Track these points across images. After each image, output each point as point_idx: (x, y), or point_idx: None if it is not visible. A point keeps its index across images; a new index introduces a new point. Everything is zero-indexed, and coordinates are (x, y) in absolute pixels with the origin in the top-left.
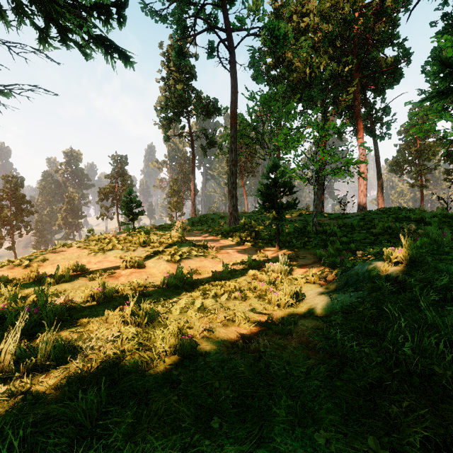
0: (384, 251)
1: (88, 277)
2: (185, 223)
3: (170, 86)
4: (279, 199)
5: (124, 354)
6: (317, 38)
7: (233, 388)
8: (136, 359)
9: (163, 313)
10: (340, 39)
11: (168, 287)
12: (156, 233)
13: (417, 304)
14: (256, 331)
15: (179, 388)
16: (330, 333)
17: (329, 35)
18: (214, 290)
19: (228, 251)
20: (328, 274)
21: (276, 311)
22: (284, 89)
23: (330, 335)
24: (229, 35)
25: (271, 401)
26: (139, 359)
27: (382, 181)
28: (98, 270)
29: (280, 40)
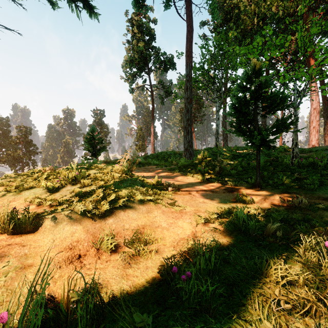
0: None
1: None
2: (134, 154)
3: (133, 46)
4: (226, 139)
5: None
6: None
7: None
8: None
9: None
10: None
11: None
12: (97, 166)
13: None
14: None
15: None
16: None
17: None
18: None
19: (190, 191)
20: None
21: None
22: (234, 35)
23: None
24: None
25: None
26: None
27: None
28: None
29: None
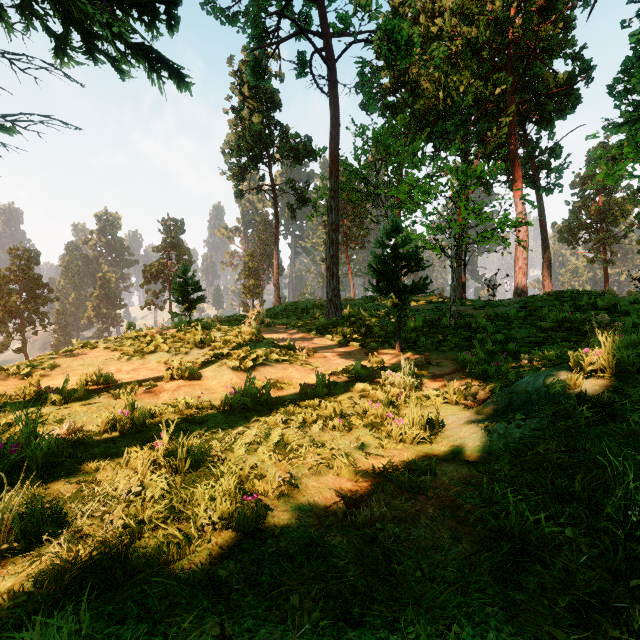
0: (572, 354)
1: (113, 394)
2: (262, 313)
3: (243, 119)
4: (400, 281)
5: (143, 527)
6: (455, 48)
7: (326, 599)
8: (160, 539)
9: (220, 451)
10: (489, 49)
11: (233, 408)
12: (220, 327)
13: (639, 442)
14: (367, 485)
15: (229, 598)
16: (495, 492)
17: (472, 42)
18: (301, 414)
19: (326, 355)
20: (478, 391)
21: (399, 449)
22: (406, 121)
23: (494, 498)
24: (328, 42)
25: (396, 632)
26: (164, 540)
27: (549, 254)
28: (131, 382)
29: (402, 47)
